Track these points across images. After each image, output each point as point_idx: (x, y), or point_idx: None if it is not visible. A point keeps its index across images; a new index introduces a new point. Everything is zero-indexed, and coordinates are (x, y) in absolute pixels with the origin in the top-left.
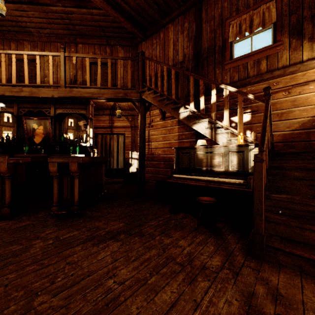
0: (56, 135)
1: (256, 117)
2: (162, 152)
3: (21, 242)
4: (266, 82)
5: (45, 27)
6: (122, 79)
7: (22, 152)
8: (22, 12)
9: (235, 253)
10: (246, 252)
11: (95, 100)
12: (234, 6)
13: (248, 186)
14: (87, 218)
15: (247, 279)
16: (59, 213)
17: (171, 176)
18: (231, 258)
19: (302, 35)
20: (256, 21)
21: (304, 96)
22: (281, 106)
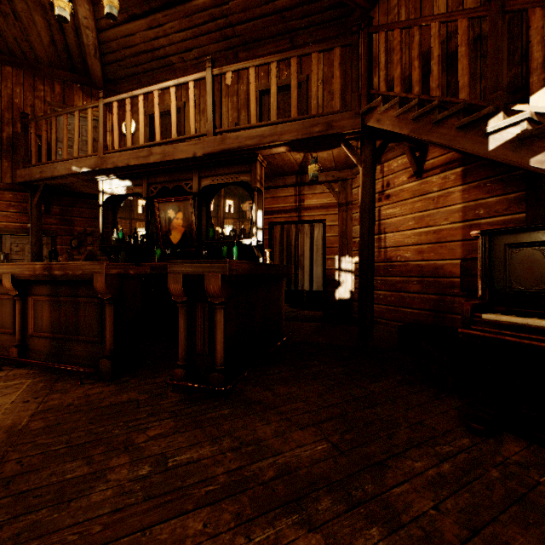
0: (202, 227)
1: None
2: (413, 254)
3: (94, 453)
4: None
5: (190, 48)
6: (320, 111)
7: (153, 258)
8: (158, 28)
9: None
10: None
11: (266, 152)
12: None
13: None
14: (240, 404)
15: None
16: (184, 385)
17: (474, 318)
18: None
19: None
20: None
21: None
22: None
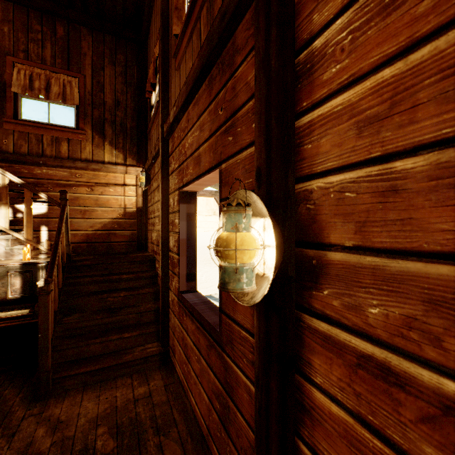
0: None
1: (55, 210)
2: None
3: None
4: (68, 170)
5: None
6: None
7: None
8: None
9: (14, 410)
10: (31, 399)
11: None
12: (21, 43)
13: (37, 316)
14: None
15: (27, 432)
16: None
17: None
18: (7, 420)
19: (104, 135)
20: (55, 88)
21: (106, 197)
22: (85, 202)
